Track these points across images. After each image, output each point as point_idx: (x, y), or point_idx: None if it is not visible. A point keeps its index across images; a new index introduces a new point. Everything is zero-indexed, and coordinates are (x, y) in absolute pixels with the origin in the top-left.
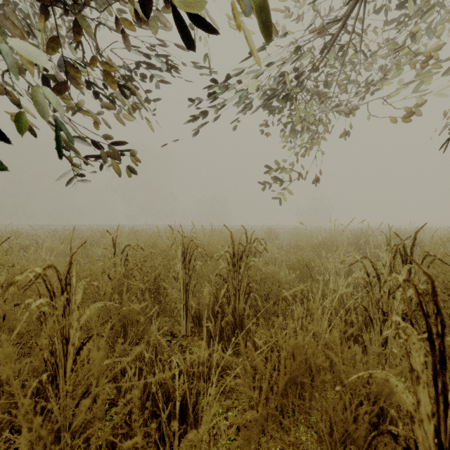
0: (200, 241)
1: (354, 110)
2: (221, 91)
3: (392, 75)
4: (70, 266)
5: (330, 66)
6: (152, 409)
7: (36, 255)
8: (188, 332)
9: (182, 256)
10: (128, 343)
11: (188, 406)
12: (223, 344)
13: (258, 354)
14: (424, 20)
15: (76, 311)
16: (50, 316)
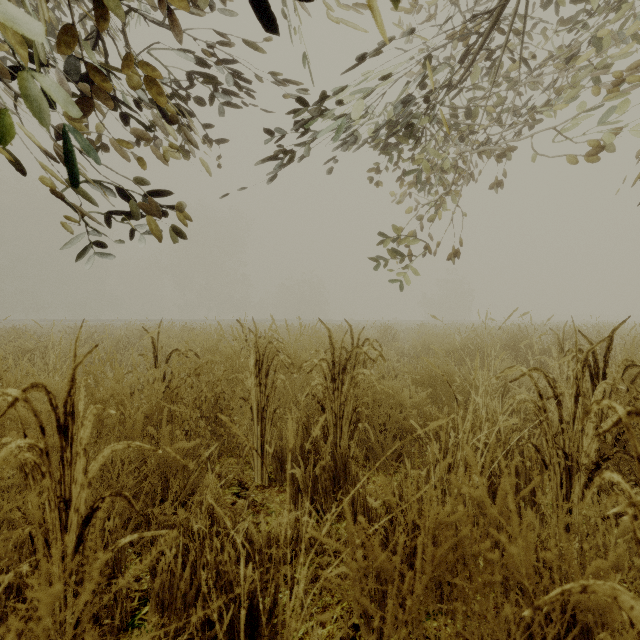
0: (282, 344)
1: (508, 152)
2: (314, 121)
3: (568, 98)
4: (72, 385)
5: (474, 87)
6: (204, 614)
7: (43, 364)
8: (264, 480)
9: (256, 366)
10: (171, 501)
11: (262, 607)
12: (317, 500)
13: (373, 523)
14: (615, 16)
15: (82, 456)
16: (36, 467)
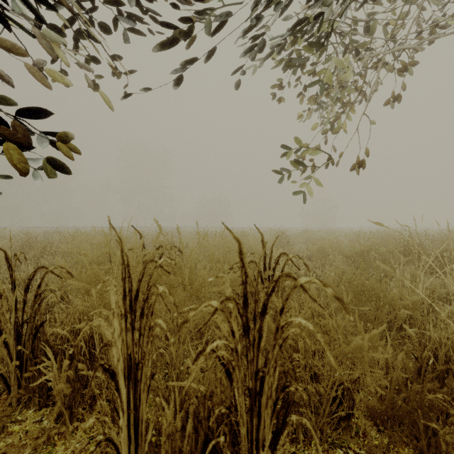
0: (173, 260)
1: (410, 63)
2: None
3: None
4: None
5: (376, 2)
6: None
7: None
8: None
9: (123, 301)
10: None
11: None
12: None
13: None
14: None
15: None
16: None
